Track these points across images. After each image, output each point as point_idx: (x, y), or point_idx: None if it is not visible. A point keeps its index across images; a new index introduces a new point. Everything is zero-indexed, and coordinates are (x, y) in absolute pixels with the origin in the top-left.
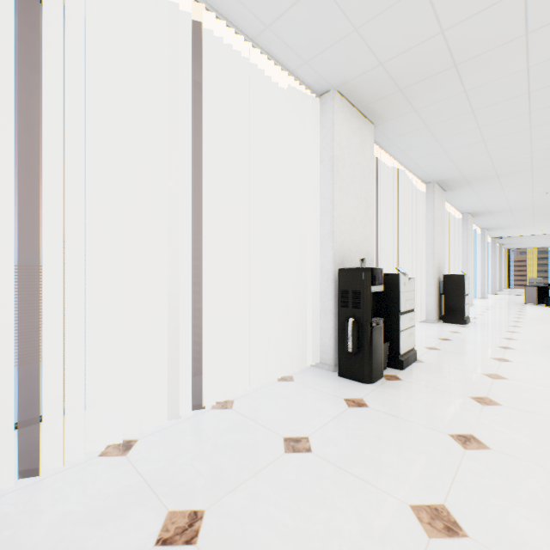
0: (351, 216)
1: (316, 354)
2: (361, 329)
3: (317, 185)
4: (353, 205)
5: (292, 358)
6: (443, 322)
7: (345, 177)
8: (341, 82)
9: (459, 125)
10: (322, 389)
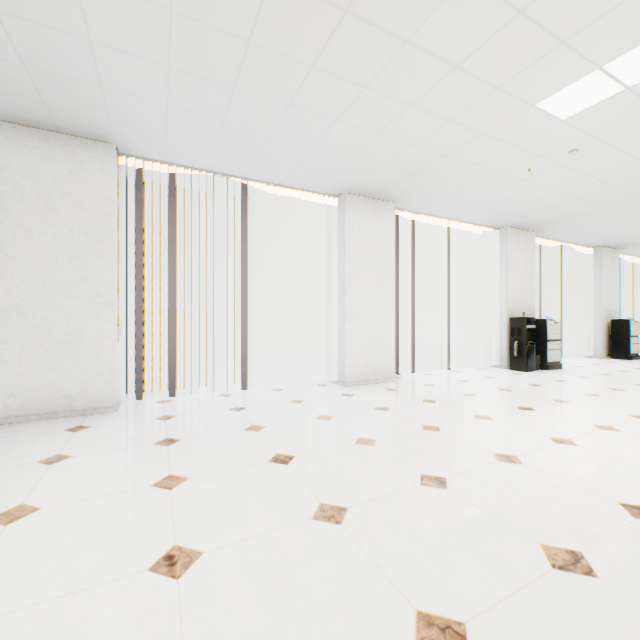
0: (518, 289)
1: (497, 361)
2: (521, 346)
3: (497, 274)
4: (519, 282)
5: (482, 364)
6: (611, 358)
7: (514, 269)
8: (511, 225)
9: (596, 227)
10: (500, 371)
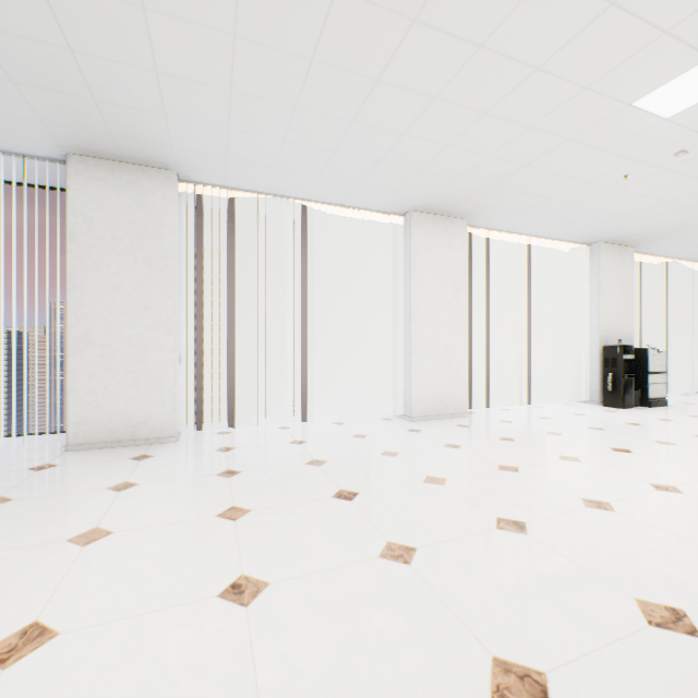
0: (613, 313)
1: (587, 396)
2: (616, 379)
3: (587, 296)
4: (614, 306)
5: (569, 400)
6: None
7: (608, 290)
8: (604, 240)
9: None
10: (591, 408)
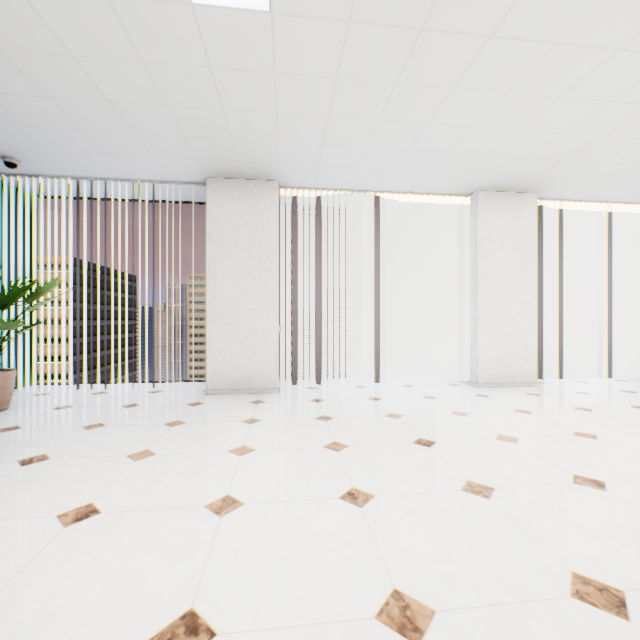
0: None
1: None
2: None
3: None
4: None
5: None
6: None
7: None
8: None
9: None
10: None
